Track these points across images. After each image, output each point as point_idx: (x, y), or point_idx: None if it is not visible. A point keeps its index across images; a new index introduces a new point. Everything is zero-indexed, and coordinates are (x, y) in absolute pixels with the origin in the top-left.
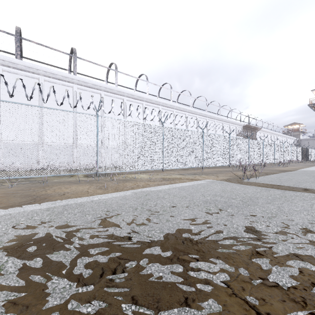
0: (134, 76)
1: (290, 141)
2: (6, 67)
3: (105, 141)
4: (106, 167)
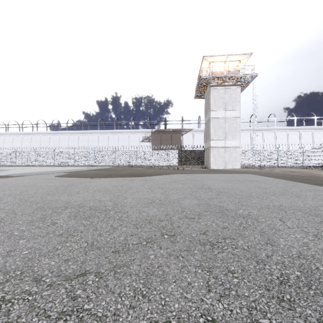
0: (45, 123)
1: (319, 135)
2: (6, 135)
3: None
4: None
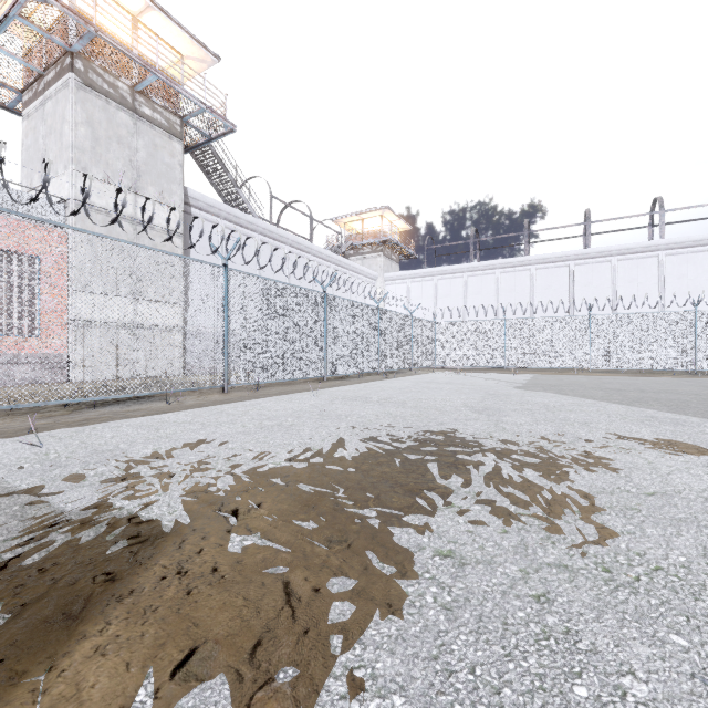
0: None
1: None
2: (578, 260)
3: (706, 337)
4: (707, 365)
